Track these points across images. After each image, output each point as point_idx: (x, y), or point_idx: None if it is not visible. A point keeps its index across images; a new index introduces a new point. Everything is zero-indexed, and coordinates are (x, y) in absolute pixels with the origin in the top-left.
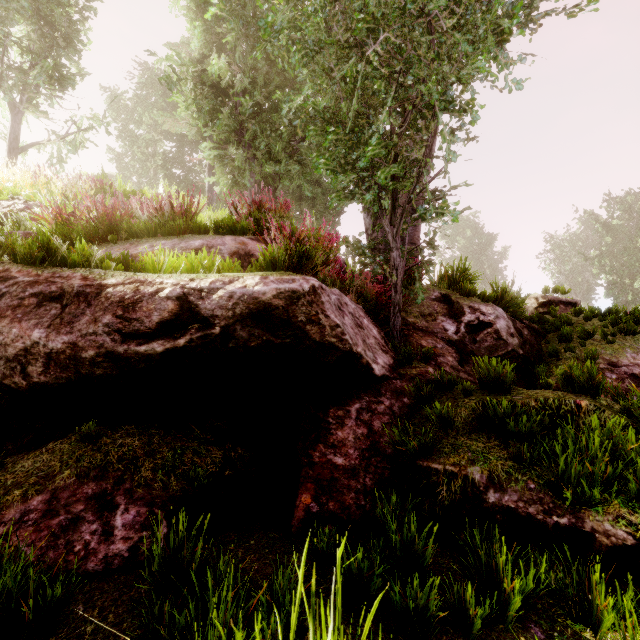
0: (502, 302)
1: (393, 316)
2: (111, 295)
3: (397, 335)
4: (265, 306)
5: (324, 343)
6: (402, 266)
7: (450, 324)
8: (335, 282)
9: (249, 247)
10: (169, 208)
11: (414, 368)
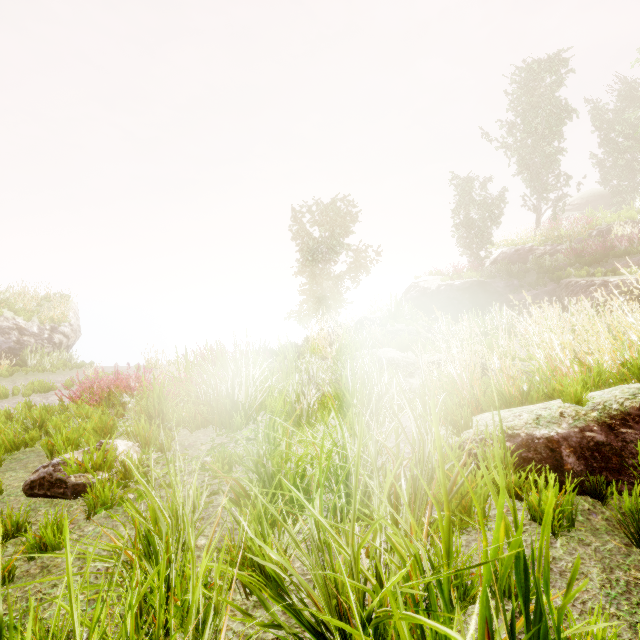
0: None
1: None
2: (612, 284)
3: None
4: None
5: None
6: None
7: None
8: None
9: None
10: (637, 240)
11: None
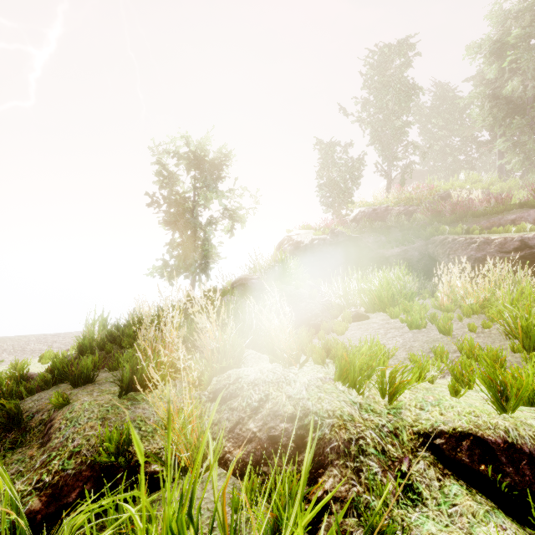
0: None
1: None
2: (495, 241)
3: None
4: None
5: None
6: None
7: None
8: None
9: None
10: (494, 202)
11: None
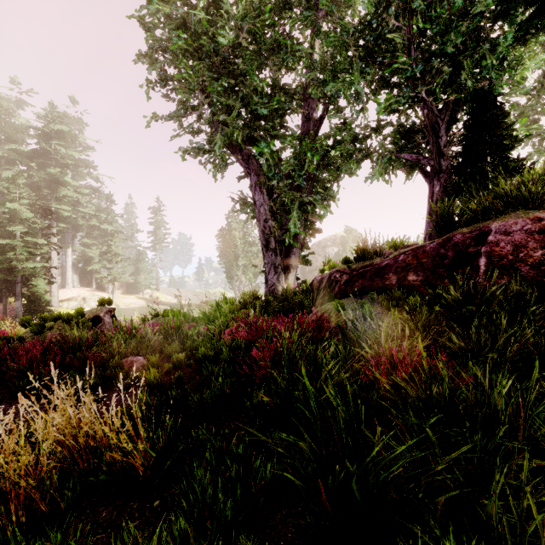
0: None
1: None
2: None
3: None
4: None
5: None
6: None
7: None
8: None
9: None
10: None
11: None
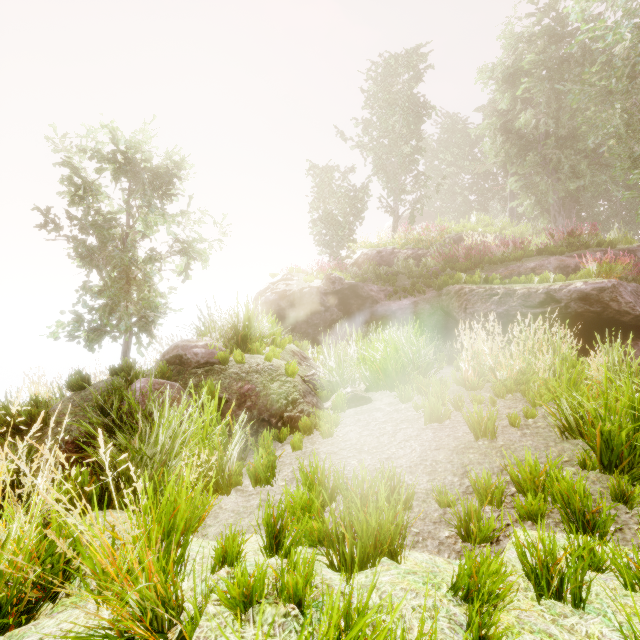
0: None
1: None
2: (519, 293)
3: None
4: (586, 294)
5: (621, 311)
6: None
7: None
8: (636, 278)
9: (566, 262)
10: (512, 246)
11: None
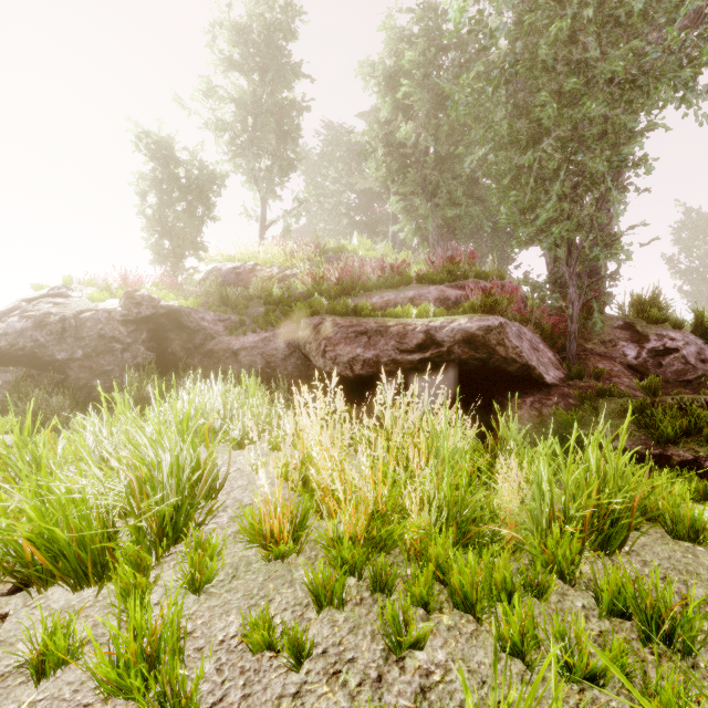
0: (701, 328)
1: (569, 343)
2: (393, 331)
3: (572, 358)
4: (471, 335)
5: (508, 358)
6: (580, 299)
7: (631, 350)
8: (515, 317)
9: (446, 293)
10: (389, 269)
11: (583, 382)
